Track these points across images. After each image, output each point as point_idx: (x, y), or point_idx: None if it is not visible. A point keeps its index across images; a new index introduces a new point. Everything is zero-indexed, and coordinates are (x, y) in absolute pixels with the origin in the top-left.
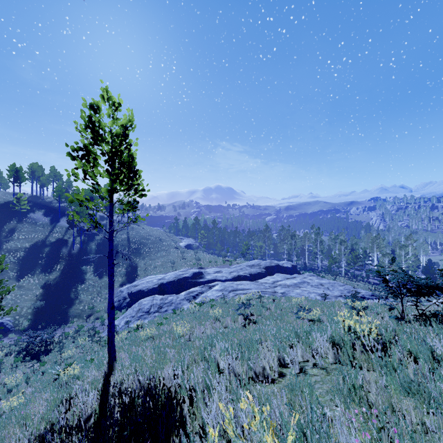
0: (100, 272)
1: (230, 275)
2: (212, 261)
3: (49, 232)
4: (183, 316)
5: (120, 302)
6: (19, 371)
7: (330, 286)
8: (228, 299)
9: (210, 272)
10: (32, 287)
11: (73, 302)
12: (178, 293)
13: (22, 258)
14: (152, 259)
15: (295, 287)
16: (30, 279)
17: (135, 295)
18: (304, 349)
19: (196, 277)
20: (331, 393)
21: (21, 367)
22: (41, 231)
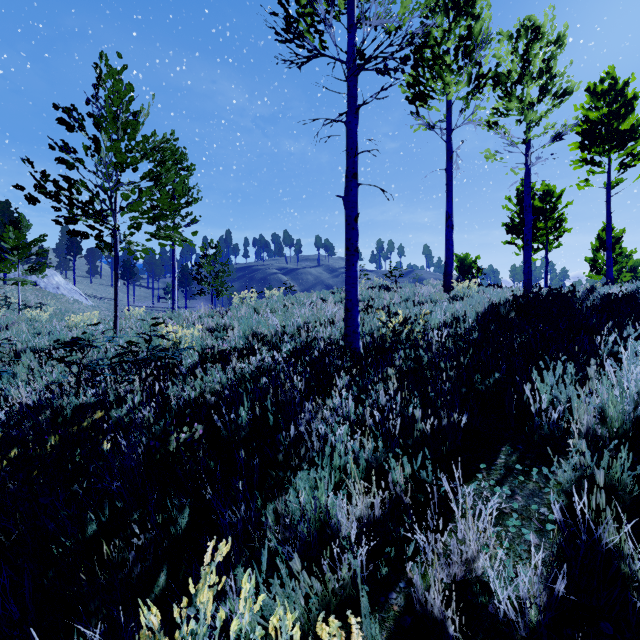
0: None
1: None
2: None
3: None
4: None
5: None
6: None
7: None
8: None
9: None
10: None
11: None
12: None
13: None
14: None
15: None
16: None
17: None
18: None
19: None
20: None
21: None
22: None
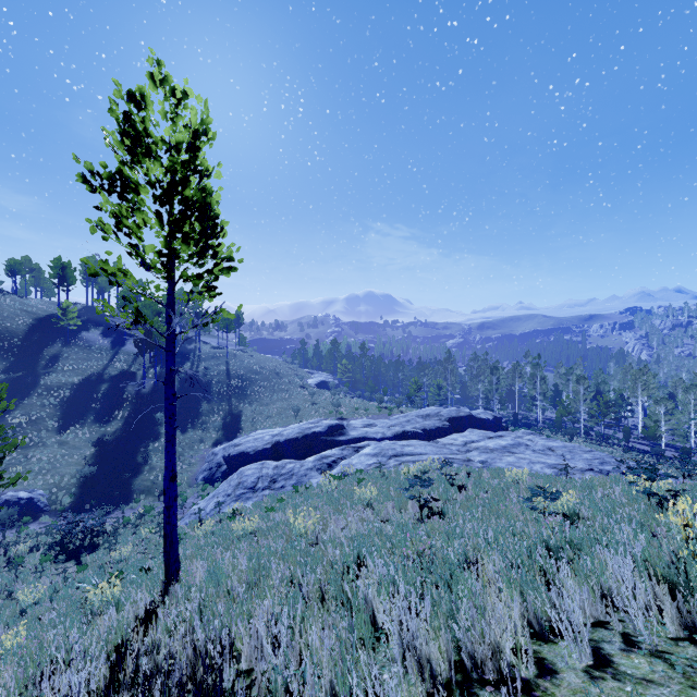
0: (183, 423)
1: (390, 430)
2: (360, 408)
3: (109, 360)
4: (310, 497)
5: (211, 470)
6: (44, 578)
7: (567, 453)
8: (388, 470)
9: (357, 425)
10: (81, 444)
11: (140, 469)
12: (304, 459)
13: (67, 399)
14: (264, 405)
15: (504, 453)
16: (78, 431)
17: (234, 460)
18: (587, 591)
19: (334, 432)
20: None
21: (48, 571)
22: (97, 359)
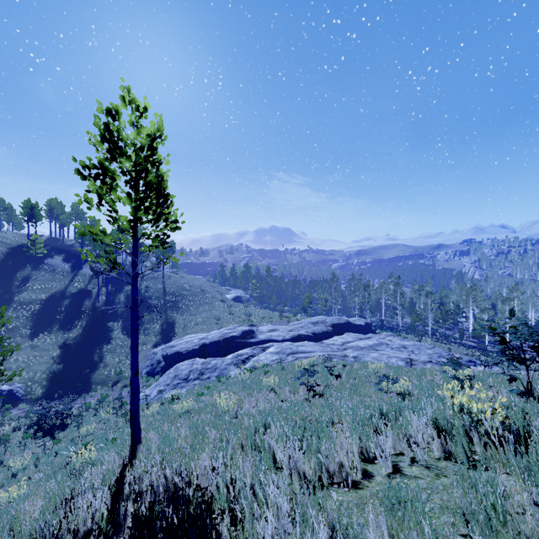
0: (129, 329)
1: (289, 334)
2: (266, 317)
3: (69, 281)
4: (230, 385)
5: (153, 366)
6: (27, 450)
7: (415, 349)
8: (286, 364)
9: (264, 330)
10: (49, 347)
11: (97, 366)
12: (224, 356)
13: (37, 312)
14: (193, 315)
15: (370, 350)
16: (46, 337)
17: (171, 358)
18: (397, 436)
19: (247, 336)
20: (452, 514)
21: (30, 445)
22: (60, 280)
